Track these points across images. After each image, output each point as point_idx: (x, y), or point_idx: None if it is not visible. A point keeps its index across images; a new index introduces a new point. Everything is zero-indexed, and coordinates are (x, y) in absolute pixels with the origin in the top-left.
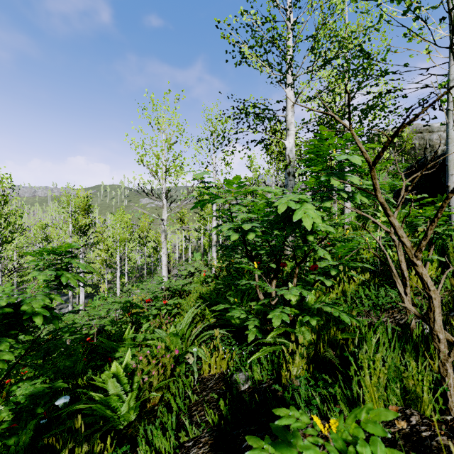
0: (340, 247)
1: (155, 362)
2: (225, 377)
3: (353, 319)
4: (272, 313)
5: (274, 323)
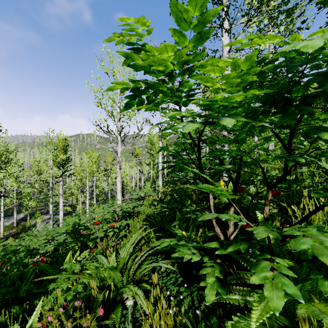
0: None
1: (71, 325)
2: None
3: None
4: (257, 274)
5: (272, 301)
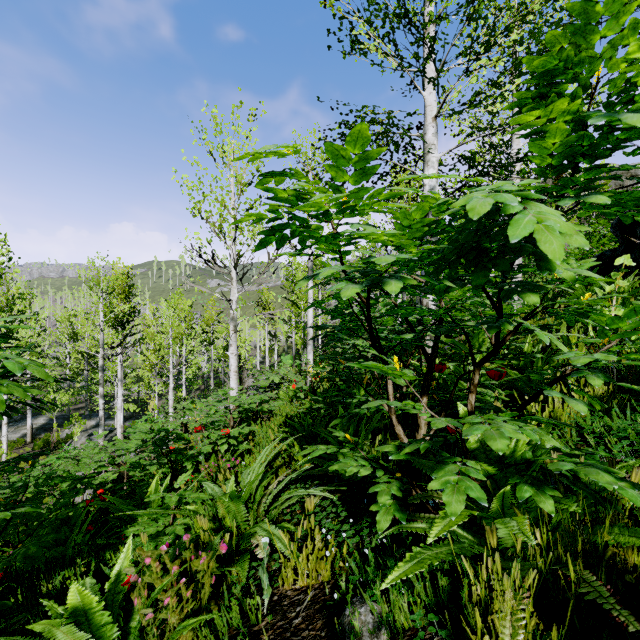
0: (625, 314)
1: (180, 570)
2: (327, 602)
3: None
4: (438, 478)
5: (450, 505)
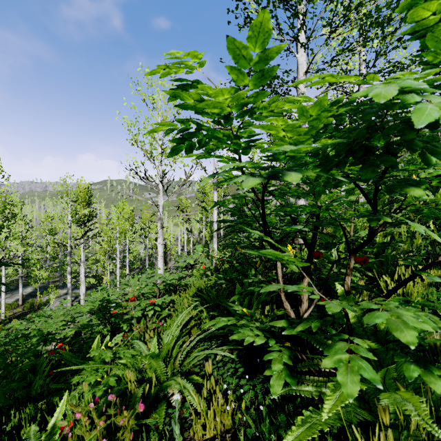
0: None
1: (104, 424)
2: None
3: None
4: (330, 356)
5: (346, 386)
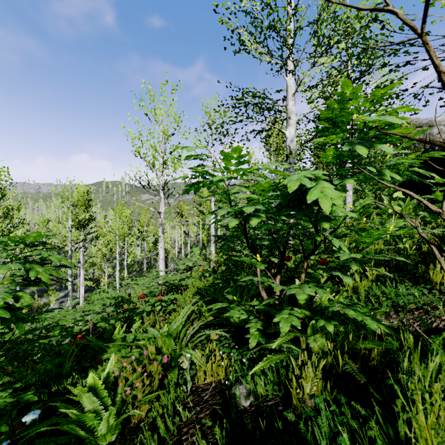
0: (365, 235)
1: (142, 370)
2: (222, 387)
3: (381, 325)
4: (278, 316)
5: (282, 328)
